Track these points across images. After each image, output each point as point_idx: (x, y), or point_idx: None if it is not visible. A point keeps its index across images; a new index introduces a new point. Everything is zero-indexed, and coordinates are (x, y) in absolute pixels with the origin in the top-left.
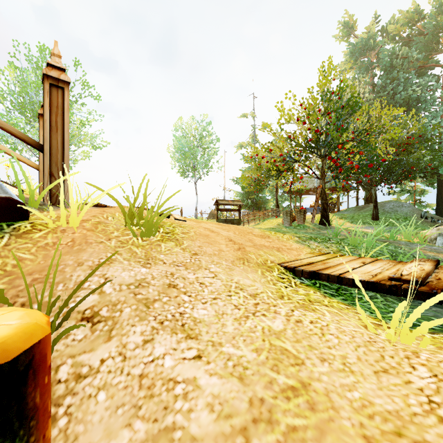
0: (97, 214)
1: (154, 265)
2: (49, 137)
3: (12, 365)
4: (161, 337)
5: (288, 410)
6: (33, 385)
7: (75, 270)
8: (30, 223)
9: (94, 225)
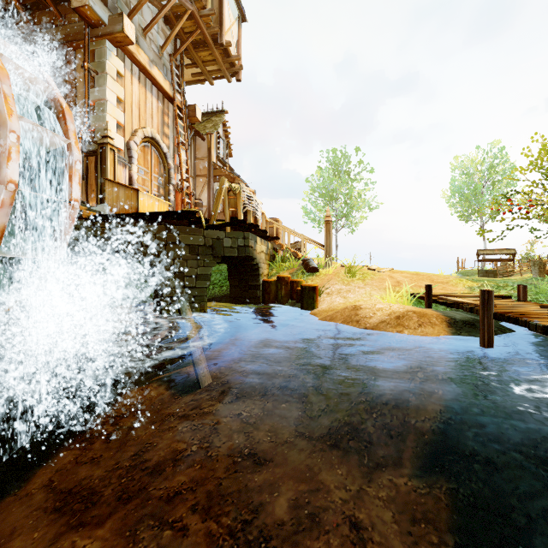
0: (339, 270)
1: (348, 286)
2: (326, 242)
3: (314, 286)
4: (338, 297)
5: (348, 303)
6: (316, 290)
7: (327, 285)
8: (319, 273)
9: (335, 274)
